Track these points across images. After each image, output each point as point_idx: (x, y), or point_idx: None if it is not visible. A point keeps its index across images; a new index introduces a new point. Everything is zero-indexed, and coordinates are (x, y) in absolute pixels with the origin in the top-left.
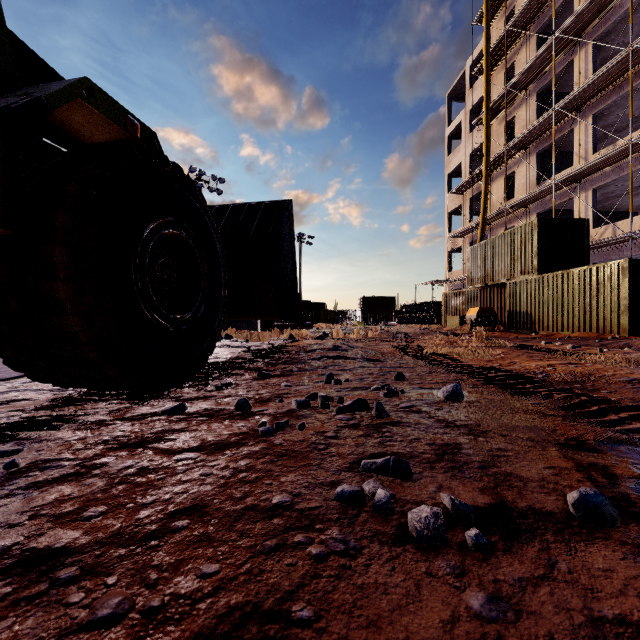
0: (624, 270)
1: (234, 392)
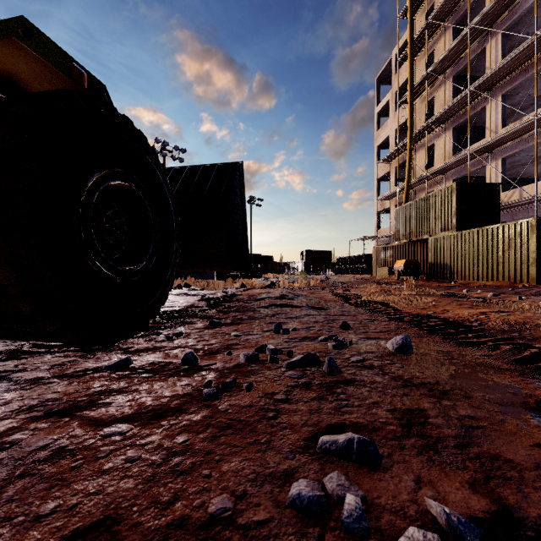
0: (533, 227)
1: (184, 342)
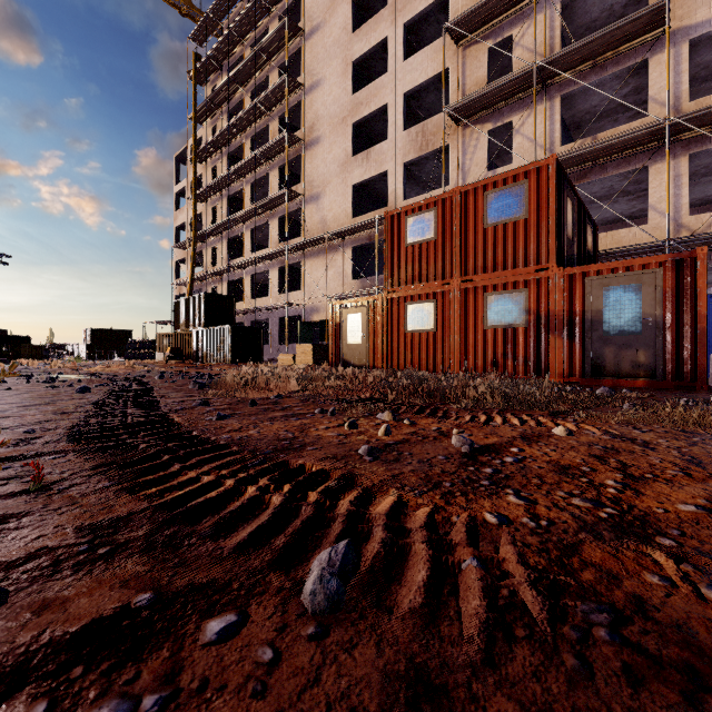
0: (230, 331)
1: None
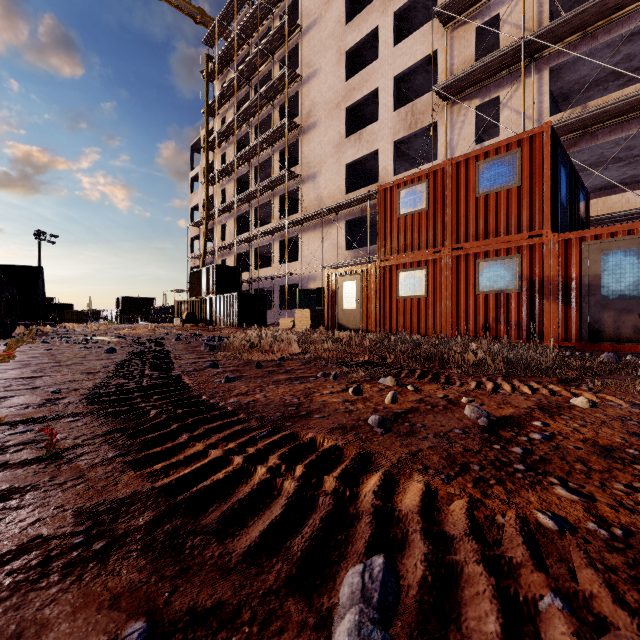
0: (237, 298)
1: None
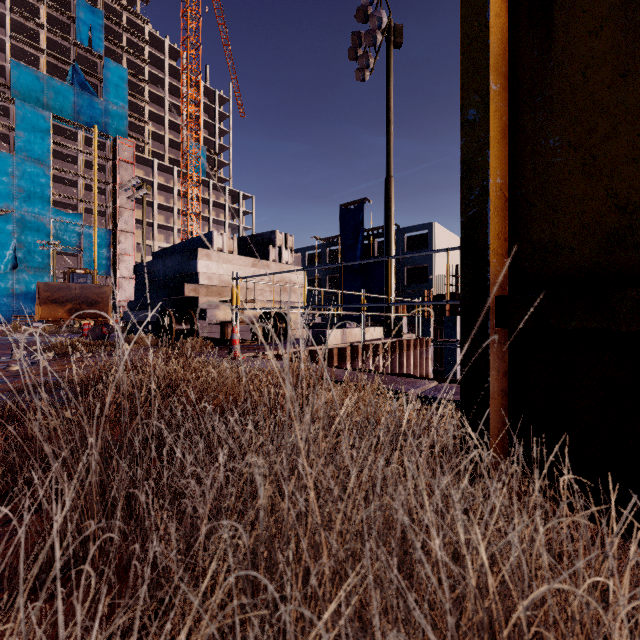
0: None
1: None
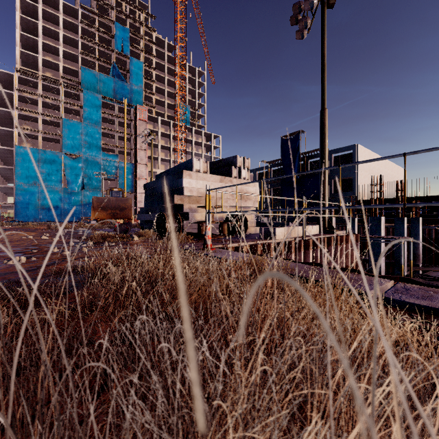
0: None
1: None
